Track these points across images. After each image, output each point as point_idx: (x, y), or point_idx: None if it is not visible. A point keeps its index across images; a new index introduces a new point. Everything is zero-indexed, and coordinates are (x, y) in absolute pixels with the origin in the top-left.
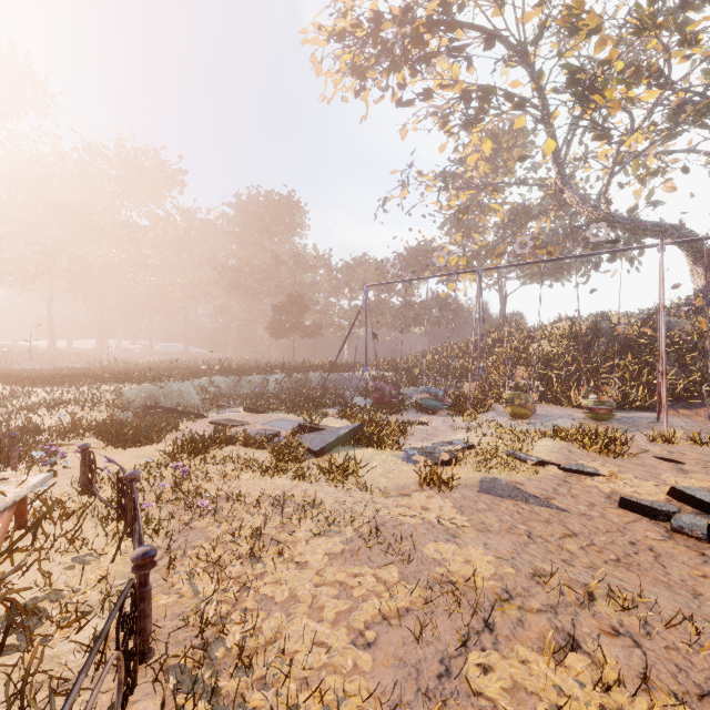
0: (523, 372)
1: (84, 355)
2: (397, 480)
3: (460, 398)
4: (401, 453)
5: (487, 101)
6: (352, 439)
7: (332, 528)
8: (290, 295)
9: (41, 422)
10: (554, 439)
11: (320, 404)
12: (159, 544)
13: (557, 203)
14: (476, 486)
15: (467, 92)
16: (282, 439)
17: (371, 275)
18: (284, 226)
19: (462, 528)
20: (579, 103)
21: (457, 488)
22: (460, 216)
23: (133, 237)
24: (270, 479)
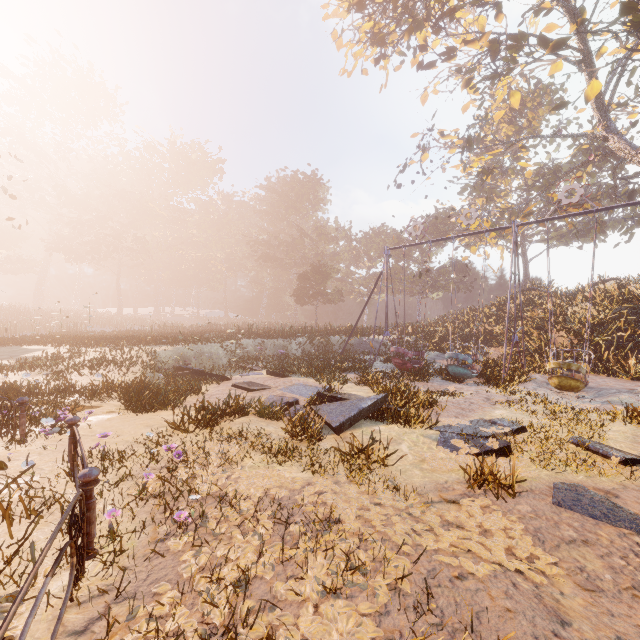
0: (562, 337)
1: (143, 320)
2: (435, 475)
3: (490, 366)
4: (433, 432)
5: (518, 48)
6: (375, 412)
7: (355, 578)
8: (313, 265)
9: (83, 380)
10: (629, 423)
11: (340, 368)
12: (112, 579)
13: (599, 153)
14: (547, 493)
15: (495, 42)
16: (298, 410)
17: (389, 244)
18: (308, 202)
19: (553, 580)
20: (637, 30)
21: (521, 495)
22: (483, 178)
23: (182, 220)
24: (277, 470)
